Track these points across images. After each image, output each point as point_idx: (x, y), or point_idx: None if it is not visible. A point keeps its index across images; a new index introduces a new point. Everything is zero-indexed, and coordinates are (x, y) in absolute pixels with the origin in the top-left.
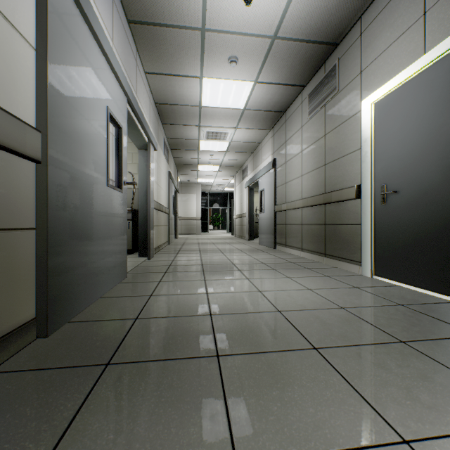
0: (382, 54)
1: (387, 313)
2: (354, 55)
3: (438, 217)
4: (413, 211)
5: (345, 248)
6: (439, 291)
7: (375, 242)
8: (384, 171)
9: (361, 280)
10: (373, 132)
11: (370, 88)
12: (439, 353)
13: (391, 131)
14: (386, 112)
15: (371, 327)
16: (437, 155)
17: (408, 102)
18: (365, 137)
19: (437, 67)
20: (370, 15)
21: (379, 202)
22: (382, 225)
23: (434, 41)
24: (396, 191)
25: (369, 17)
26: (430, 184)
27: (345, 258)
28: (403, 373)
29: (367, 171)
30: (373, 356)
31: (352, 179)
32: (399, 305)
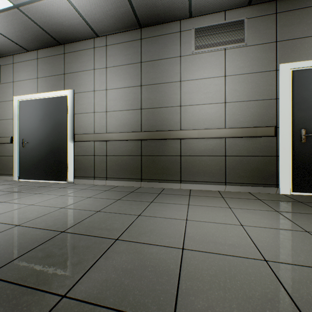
0: (23, 81)
1: (16, 188)
2: (10, 71)
3: (41, 153)
4: (34, 151)
5: (5, 168)
6: (42, 179)
7: (20, 164)
8: (24, 133)
9: (12, 182)
10: (19, 114)
11: (18, 92)
12: (26, 191)
13: (27, 116)
14: (25, 108)
15: (7, 192)
16: (41, 131)
17: (33, 108)
18: (15, 114)
19: (41, 101)
20: (18, 58)
21: (22, 146)
22: (23, 156)
23: (41, 91)
24: (29, 142)
25: (18, 59)
26: (39, 141)
27: (5, 174)
28: (11, 196)
29: (16, 131)
30: (3, 196)
31: (9, 133)
32: (23, 185)
